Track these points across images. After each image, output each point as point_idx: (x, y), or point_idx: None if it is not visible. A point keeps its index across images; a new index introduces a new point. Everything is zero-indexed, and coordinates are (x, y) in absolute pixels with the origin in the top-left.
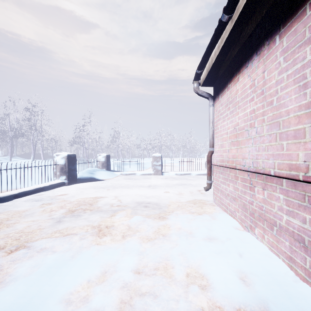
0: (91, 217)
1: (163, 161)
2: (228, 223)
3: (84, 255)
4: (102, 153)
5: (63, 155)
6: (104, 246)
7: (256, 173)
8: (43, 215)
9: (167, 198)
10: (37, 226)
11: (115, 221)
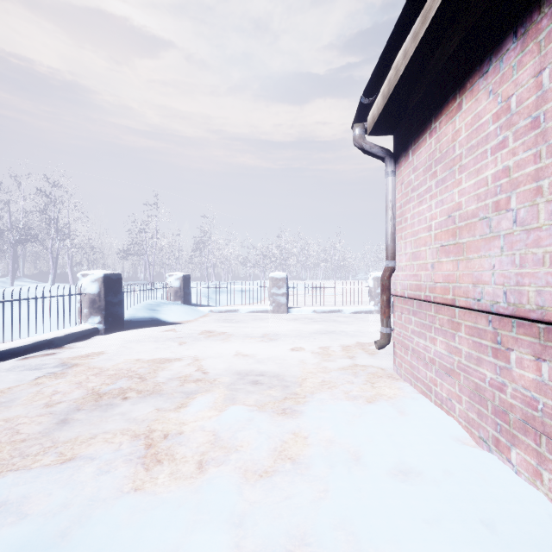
0: (135, 411)
1: (289, 286)
2: (438, 427)
3: (93, 532)
4: (175, 272)
5: (95, 276)
6: (151, 498)
7: (514, 319)
8: (32, 405)
9: (299, 363)
10: (9, 435)
11: (187, 420)
